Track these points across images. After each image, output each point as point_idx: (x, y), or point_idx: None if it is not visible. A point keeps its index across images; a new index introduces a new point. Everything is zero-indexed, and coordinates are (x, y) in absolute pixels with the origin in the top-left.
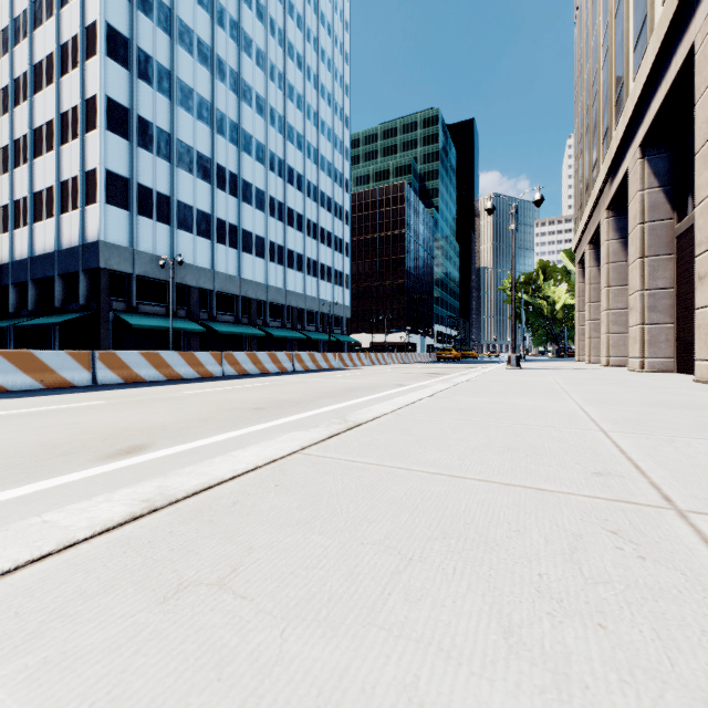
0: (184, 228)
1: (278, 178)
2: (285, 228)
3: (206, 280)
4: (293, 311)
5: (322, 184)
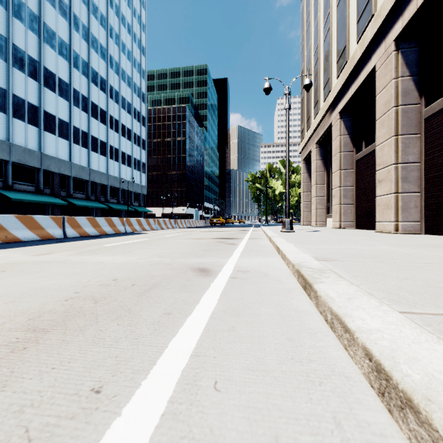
0: None
1: (82, 76)
2: (89, 118)
3: None
4: (97, 186)
5: (123, 91)
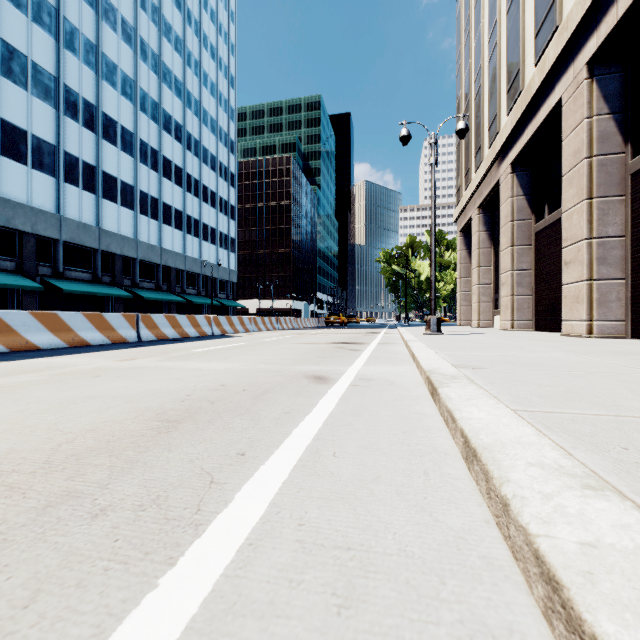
0: (11, 156)
1: (151, 122)
2: (161, 179)
3: (47, 226)
4: (171, 272)
5: (205, 139)
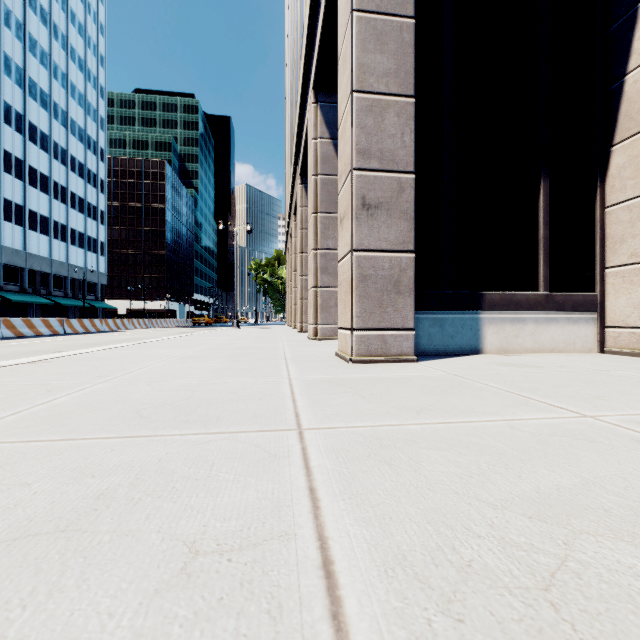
0: None
1: (16, 133)
2: (26, 187)
3: None
4: (36, 275)
5: (73, 148)
